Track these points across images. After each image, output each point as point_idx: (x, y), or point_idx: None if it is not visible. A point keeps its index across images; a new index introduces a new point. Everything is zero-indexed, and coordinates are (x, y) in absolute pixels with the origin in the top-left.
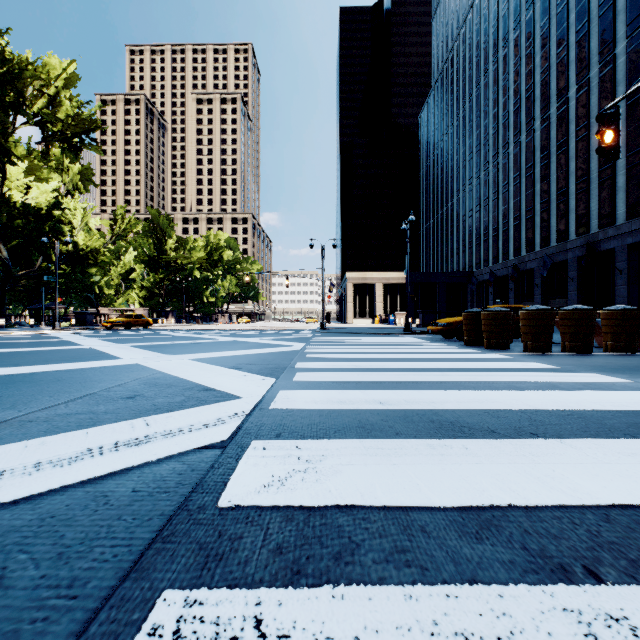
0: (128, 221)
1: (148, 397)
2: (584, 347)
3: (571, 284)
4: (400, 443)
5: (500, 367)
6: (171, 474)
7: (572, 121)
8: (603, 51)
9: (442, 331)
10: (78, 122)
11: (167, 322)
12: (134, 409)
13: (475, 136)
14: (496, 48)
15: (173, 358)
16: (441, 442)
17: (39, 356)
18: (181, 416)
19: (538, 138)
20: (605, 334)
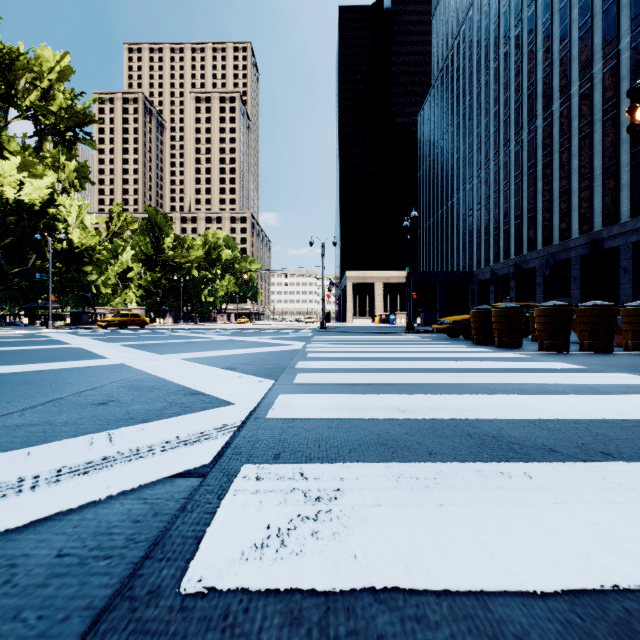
0: (124, 218)
1: (123, 403)
2: (604, 346)
3: (574, 283)
4: (439, 469)
5: (522, 367)
6: (123, 522)
7: (575, 118)
8: (607, 46)
9: (448, 329)
10: (71, 115)
11: (165, 322)
12: (102, 419)
13: (476, 134)
14: (497, 45)
15: (163, 357)
16: (493, 467)
17: (19, 355)
18: (156, 429)
19: (540, 135)
20: (625, 332)
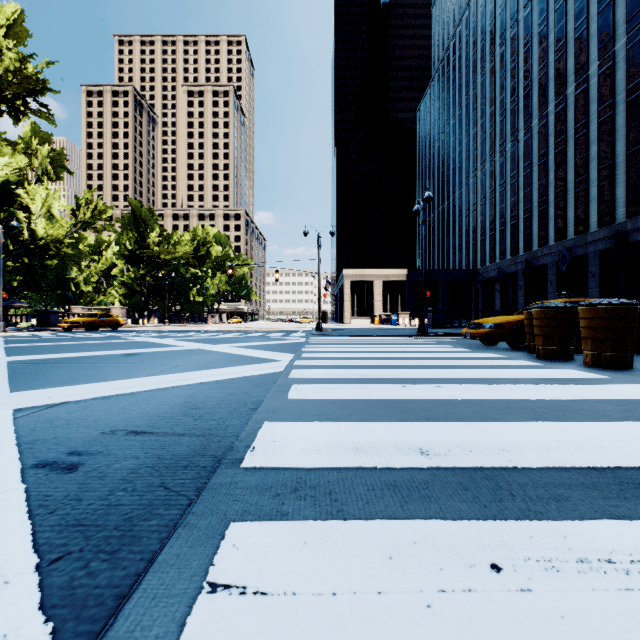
0: (96, 207)
1: None
2: None
3: (592, 280)
4: None
5: None
6: None
7: (593, 101)
8: (632, 19)
9: (489, 335)
10: (17, 76)
11: (149, 322)
12: None
13: (480, 125)
14: (504, 29)
15: None
16: None
17: None
18: None
19: (552, 122)
20: None
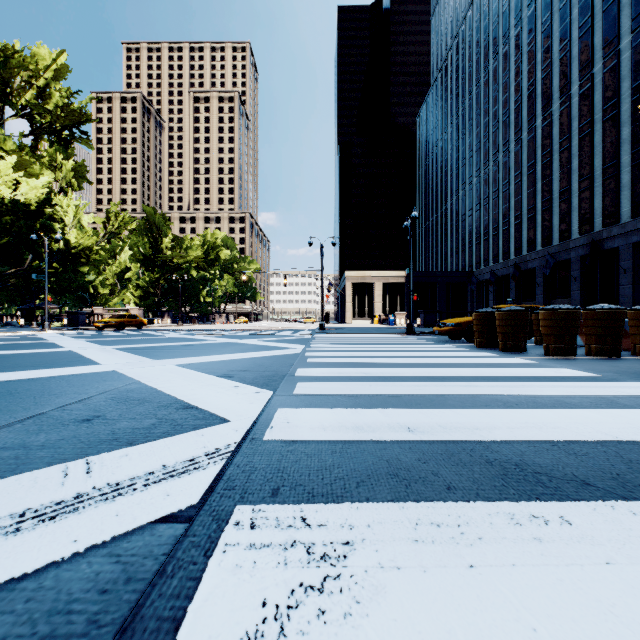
0: (122, 218)
1: (109, 419)
2: (612, 350)
3: (574, 284)
4: (462, 511)
5: (531, 375)
6: (87, 592)
7: (575, 118)
8: (607, 46)
9: (450, 332)
10: (67, 114)
11: (163, 322)
12: (83, 440)
13: (475, 134)
14: (496, 45)
15: (157, 363)
16: (524, 509)
17: (8, 361)
18: (141, 454)
19: (540, 136)
20: (633, 336)
